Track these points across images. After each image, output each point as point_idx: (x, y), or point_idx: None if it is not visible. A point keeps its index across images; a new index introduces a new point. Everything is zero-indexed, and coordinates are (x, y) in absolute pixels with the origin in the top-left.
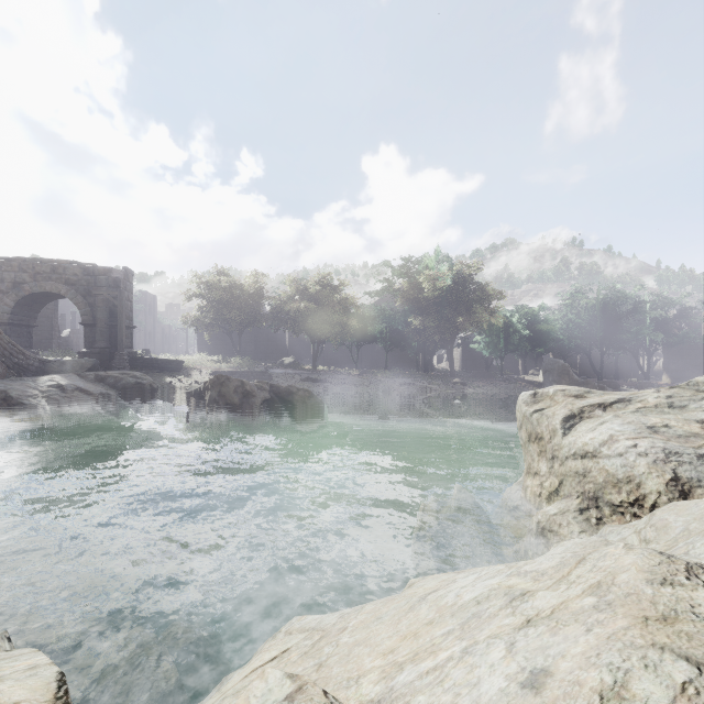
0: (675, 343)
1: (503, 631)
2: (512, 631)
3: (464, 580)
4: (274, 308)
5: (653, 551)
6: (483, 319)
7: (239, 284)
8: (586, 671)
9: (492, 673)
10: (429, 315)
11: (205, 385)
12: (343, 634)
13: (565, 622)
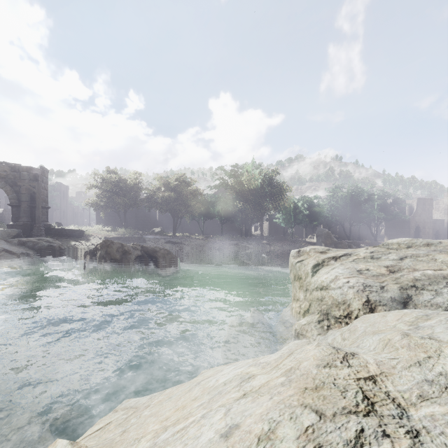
0: (391, 219)
1: (228, 402)
2: (233, 402)
3: (227, 370)
4: (148, 196)
5: (330, 347)
6: (280, 204)
7: (124, 179)
8: (257, 424)
9: (209, 429)
10: (248, 201)
11: (96, 247)
12: (146, 409)
13: (263, 393)
